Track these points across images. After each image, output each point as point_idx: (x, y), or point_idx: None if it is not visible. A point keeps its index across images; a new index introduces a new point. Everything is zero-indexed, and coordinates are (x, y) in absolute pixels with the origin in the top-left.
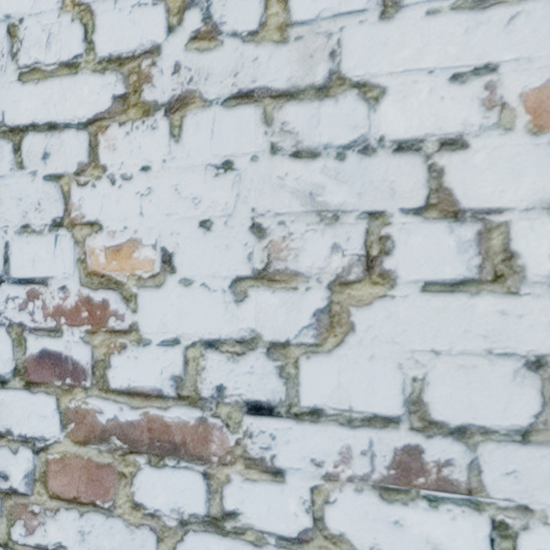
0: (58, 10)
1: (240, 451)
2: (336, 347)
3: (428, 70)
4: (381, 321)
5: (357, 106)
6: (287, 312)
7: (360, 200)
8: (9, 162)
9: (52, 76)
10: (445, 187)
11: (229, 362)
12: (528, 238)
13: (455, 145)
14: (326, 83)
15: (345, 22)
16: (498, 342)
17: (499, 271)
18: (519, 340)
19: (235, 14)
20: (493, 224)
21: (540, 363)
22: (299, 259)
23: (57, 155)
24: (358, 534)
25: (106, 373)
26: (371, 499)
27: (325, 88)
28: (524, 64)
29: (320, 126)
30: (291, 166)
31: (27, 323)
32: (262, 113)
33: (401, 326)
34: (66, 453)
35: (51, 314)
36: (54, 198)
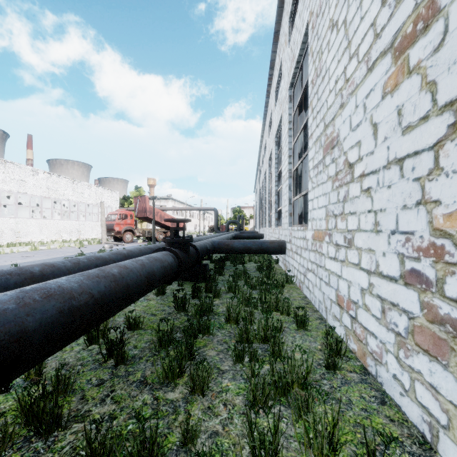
0: (418, 92)
1: None
2: None
3: None
4: None
5: None
6: None
7: None
8: (398, 176)
9: (416, 127)
10: None
11: None
12: None
13: None
14: None
15: None
16: None
17: None
18: None
19: None
20: None
21: None
22: None
23: (418, 168)
24: None
25: (443, 286)
26: None
27: None
28: None
29: None
30: None
31: (405, 253)
32: None
33: None
34: (422, 324)
35: (415, 250)
36: (416, 190)
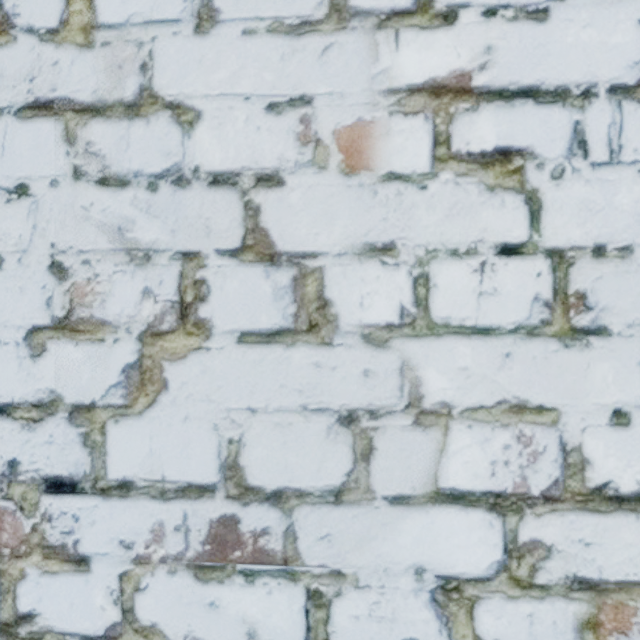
0: None
1: (37, 539)
2: (148, 408)
3: (244, 96)
4: (197, 377)
5: (171, 129)
6: (93, 368)
7: (174, 238)
8: None
9: None
10: (262, 227)
11: (23, 430)
12: (341, 285)
13: (272, 182)
14: (137, 100)
15: (157, 32)
16: (313, 397)
17: (314, 321)
18: (333, 394)
19: (32, 5)
20: (308, 270)
21: (352, 417)
22: (106, 306)
23: None
24: (172, 623)
25: None
26: (186, 581)
27: (135, 105)
28: (337, 99)
29: (130, 150)
30: (98, 195)
31: None
32: (63, 128)
33: (217, 381)
34: None
35: None
36: None
